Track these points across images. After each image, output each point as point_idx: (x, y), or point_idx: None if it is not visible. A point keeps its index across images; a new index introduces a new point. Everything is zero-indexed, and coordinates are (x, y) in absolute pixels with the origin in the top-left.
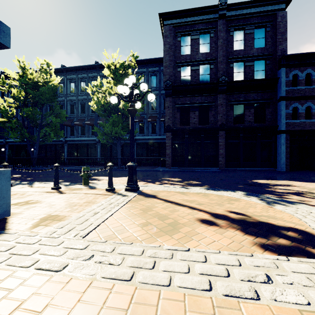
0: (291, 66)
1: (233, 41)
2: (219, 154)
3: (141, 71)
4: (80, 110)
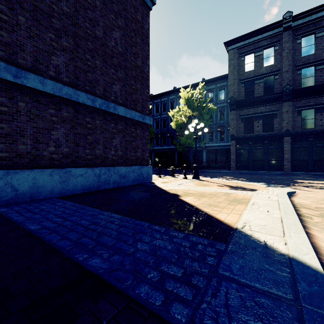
0: None
1: (300, 48)
2: (284, 158)
3: (210, 88)
4: (163, 126)
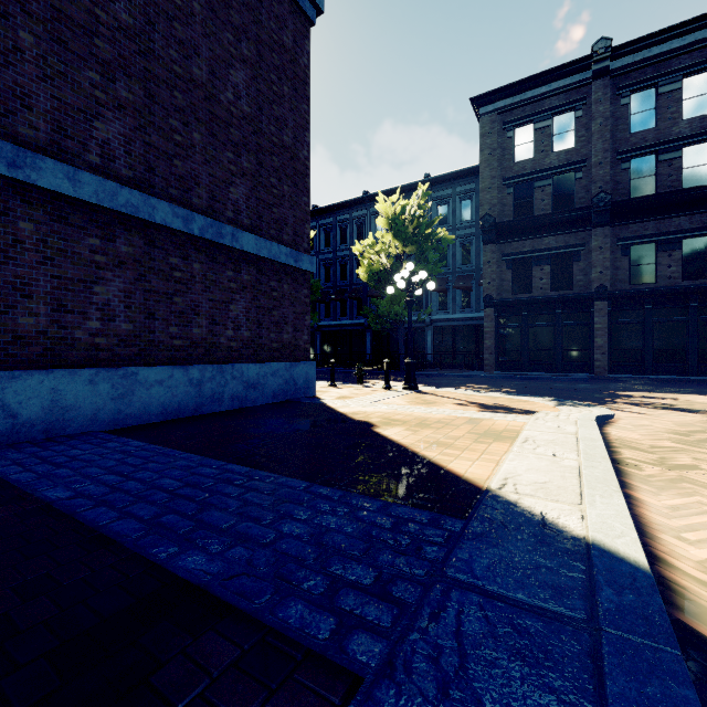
0: None
1: (628, 116)
2: (594, 346)
3: (442, 195)
4: (340, 275)
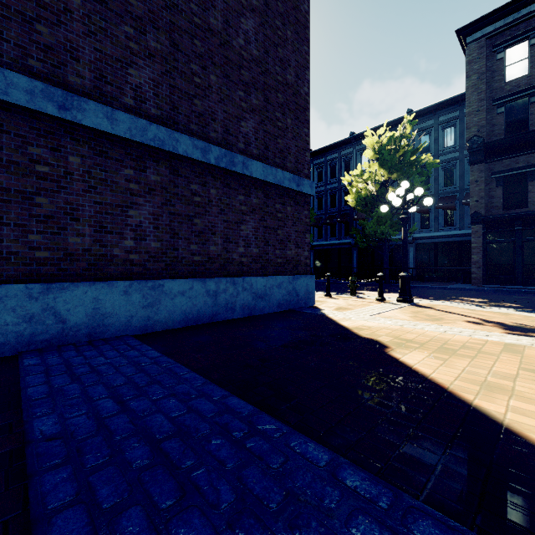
0: None
1: None
2: None
3: (424, 126)
4: (330, 204)
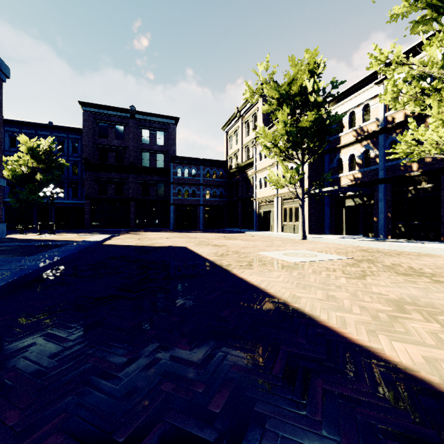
0: (177, 163)
1: (141, 136)
2: (130, 218)
3: (61, 136)
4: None
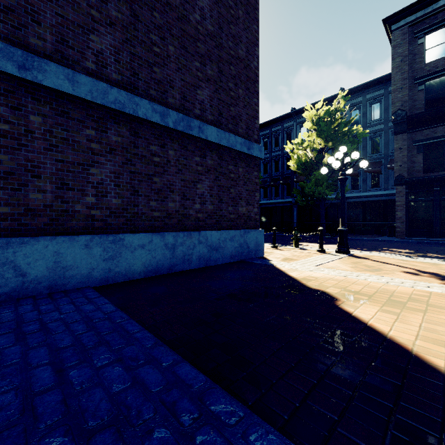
0: None
1: None
2: None
3: (354, 102)
4: (274, 168)
